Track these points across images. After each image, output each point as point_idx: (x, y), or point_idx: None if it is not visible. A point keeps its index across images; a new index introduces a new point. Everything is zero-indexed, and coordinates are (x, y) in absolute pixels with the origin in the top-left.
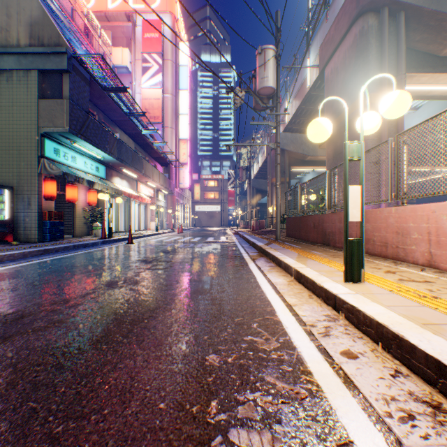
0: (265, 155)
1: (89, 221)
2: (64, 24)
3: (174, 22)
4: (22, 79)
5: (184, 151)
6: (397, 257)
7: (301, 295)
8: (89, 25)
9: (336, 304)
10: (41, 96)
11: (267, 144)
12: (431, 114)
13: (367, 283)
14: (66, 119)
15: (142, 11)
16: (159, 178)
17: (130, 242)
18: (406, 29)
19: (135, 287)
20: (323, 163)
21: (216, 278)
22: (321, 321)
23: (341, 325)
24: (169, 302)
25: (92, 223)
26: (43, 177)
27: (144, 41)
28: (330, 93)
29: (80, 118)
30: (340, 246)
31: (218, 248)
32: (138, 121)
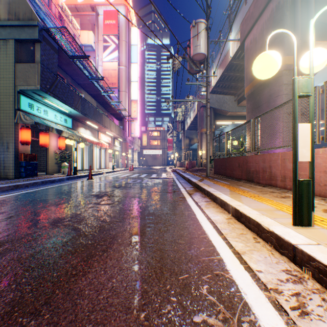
0: (195, 112)
1: (59, 161)
2: (39, 7)
3: (127, 12)
4: (1, 47)
5: (135, 109)
6: (325, 194)
7: (245, 237)
8: (62, 13)
9: (297, 257)
10: (17, 61)
11: (199, 100)
12: (325, 78)
13: (317, 226)
14: (37, 79)
15: (103, 4)
16: (115, 129)
17: (90, 178)
18: (314, 4)
19: (78, 226)
20: (240, 118)
21: (158, 214)
22: (285, 283)
23: (314, 292)
24: (107, 247)
25: (62, 163)
26: (20, 126)
27: (104, 26)
28: (249, 59)
29: (50, 79)
30: (264, 182)
31: (160, 183)
32: (99, 86)
